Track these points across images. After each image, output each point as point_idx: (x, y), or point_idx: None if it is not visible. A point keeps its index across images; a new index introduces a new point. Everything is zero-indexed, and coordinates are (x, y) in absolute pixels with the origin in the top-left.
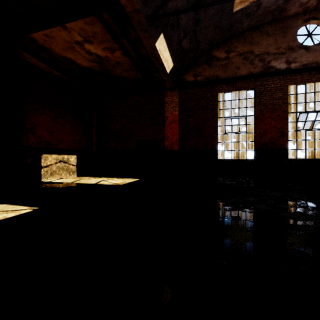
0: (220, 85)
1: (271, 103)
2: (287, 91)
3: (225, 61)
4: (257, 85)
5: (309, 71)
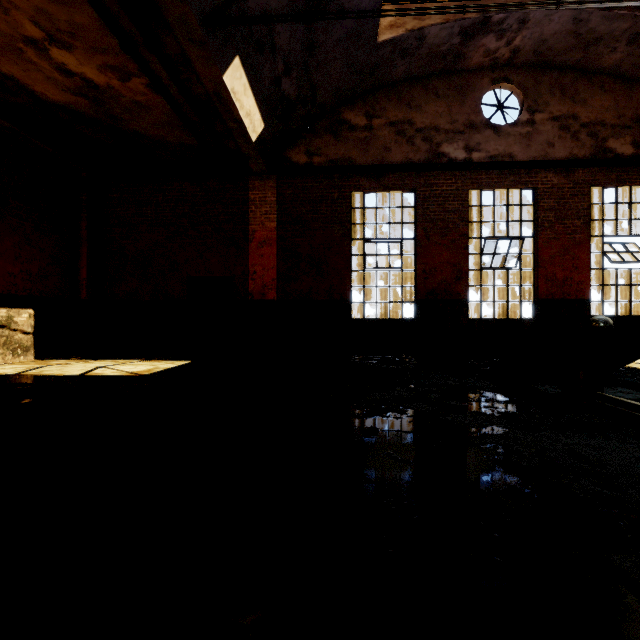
0: (357, 178)
1: (442, 219)
2: (467, 199)
3: (365, 133)
4: (419, 184)
5: (500, 169)
